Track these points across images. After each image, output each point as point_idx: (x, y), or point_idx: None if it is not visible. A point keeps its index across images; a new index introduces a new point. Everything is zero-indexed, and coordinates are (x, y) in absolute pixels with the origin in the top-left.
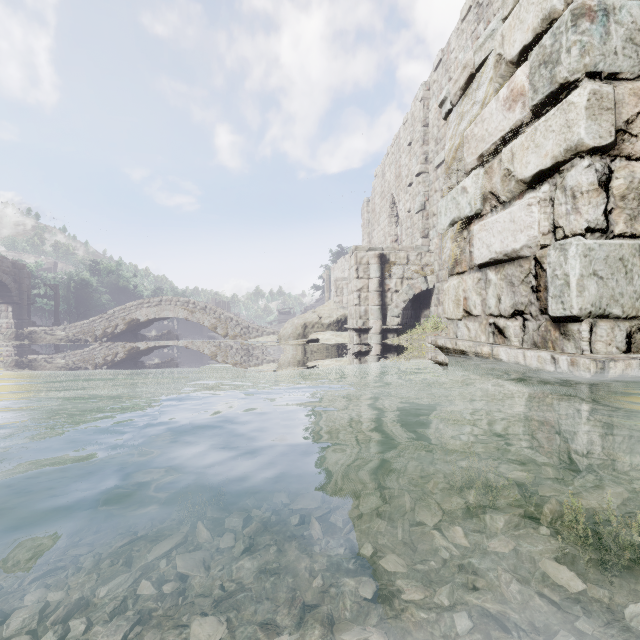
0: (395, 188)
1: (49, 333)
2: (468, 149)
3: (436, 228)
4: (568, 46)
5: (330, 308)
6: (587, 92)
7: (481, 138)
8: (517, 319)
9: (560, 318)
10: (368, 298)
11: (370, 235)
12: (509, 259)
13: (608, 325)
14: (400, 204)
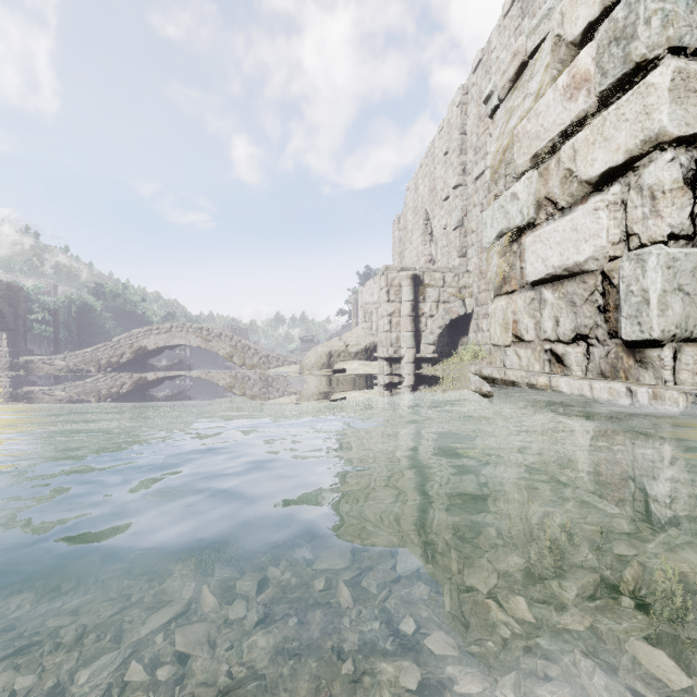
0: (429, 203)
1: (47, 363)
2: (519, 149)
3: (475, 246)
4: (647, 16)
5: (358, 335)
6: (671, 70)
7: (535, 135)
8: (580, 344)
9: (636, 342)
10: (400, 324)
11: (401, 255)
12: (570, 274)
13: (695, 351)
14: (435, 220)
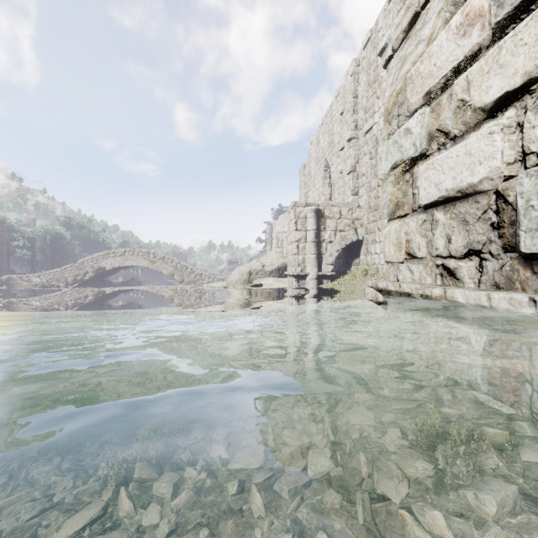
0: (328, 153)
1: (25, 280)
2: (412, 89)
3: (365, 186)
4: None
5: (272, 257)
6: None
7: (428, 74)
8: (472, 259)
9: (536, 255)
10: (305, 248)
11: (306, 195)
12: (463, 196)
13: None
14: (333, 167)
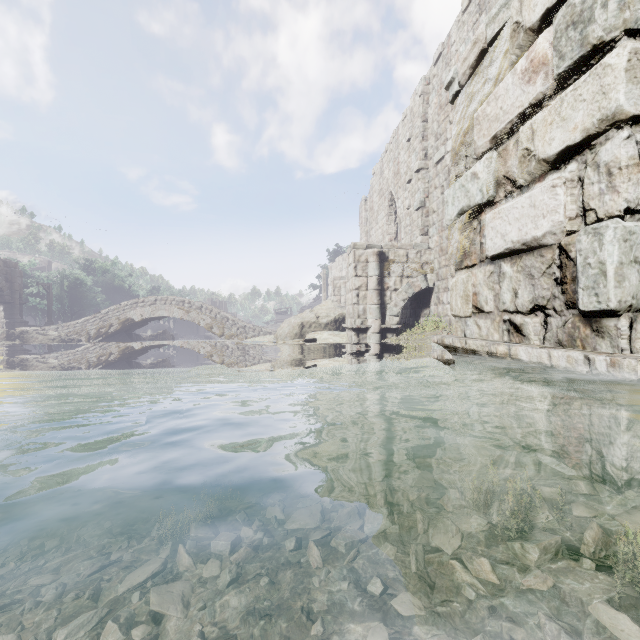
0: (394, 185)
1: (41, 333)
2: (479, 131)
3: (436, 225)
4: None
5: (328, 307)
6: (627, 51)
7: (495, 117)
8: (537, 315)
9: (593, 313)
10: (367, 297)
11: (368, 234)
12: (528, 249)
13: None
14: (399, 202)
